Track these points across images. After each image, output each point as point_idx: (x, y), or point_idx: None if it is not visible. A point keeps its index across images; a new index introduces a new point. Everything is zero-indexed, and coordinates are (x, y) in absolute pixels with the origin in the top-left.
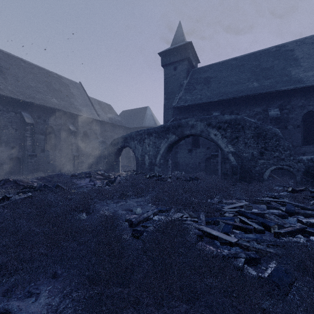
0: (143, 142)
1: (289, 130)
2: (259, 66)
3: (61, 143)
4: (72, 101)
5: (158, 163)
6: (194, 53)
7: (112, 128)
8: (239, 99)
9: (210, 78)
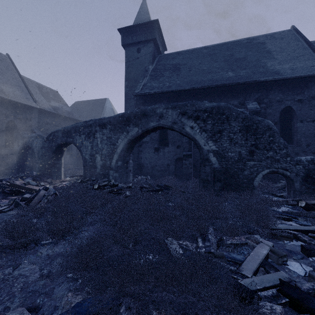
0: (94, 137)
1: None
2: (232, 56)
3: None
4: None
5: (114, 165)
6: (160, 37)
7: (58, 120)
8: (214, 89)
9: (180, 65)
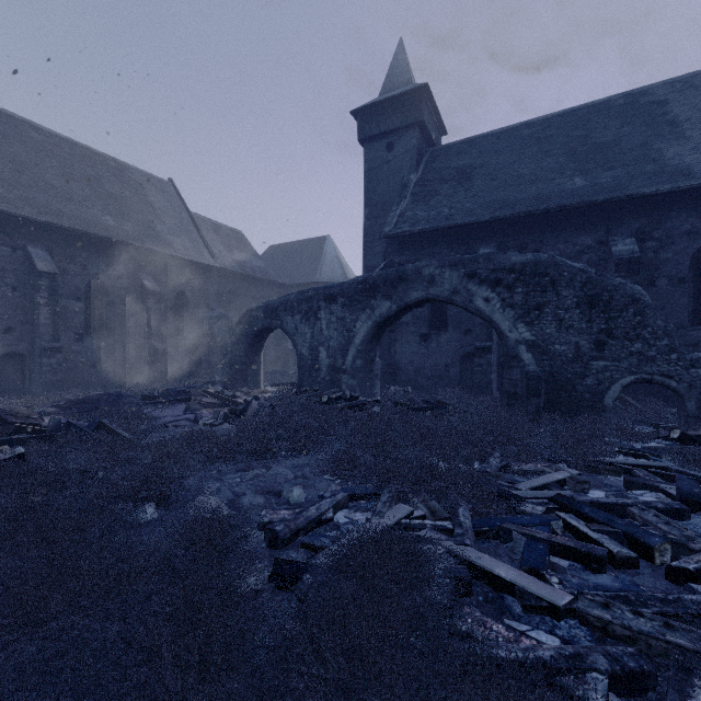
0: (316, 318)
1: (659, 289)
2: (587, 141)
3: (124, 319)
4: (150, 223)
5: (350, 366)
6: (433, 112)
7: (245, 285)
8: (541, 216)
9: (472, 169)
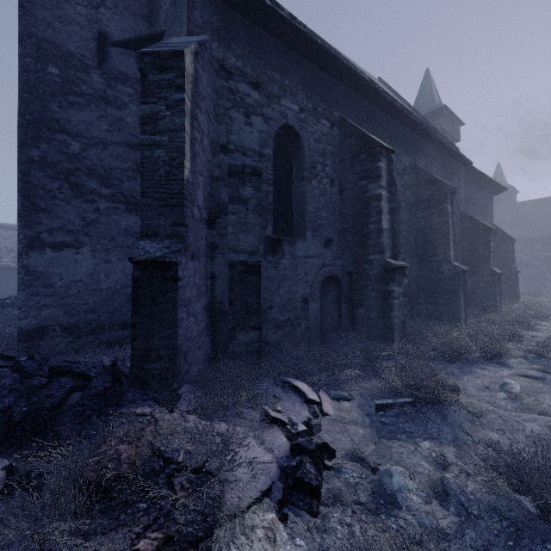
0: None
1: None
2: None
3: None
4: None
5: None
6: (514, 190)
7: None
8: None
9: (532, 216)
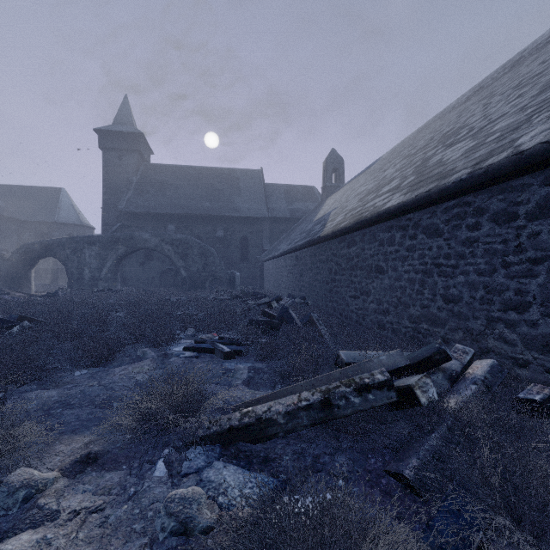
0: (82, 252)
1: (231, 249)
2: (213, 186)
3: None
4: None
5: (104, 277)
6: (146, 144)
7: None
8: (194, 216)
9: (166, 184)
